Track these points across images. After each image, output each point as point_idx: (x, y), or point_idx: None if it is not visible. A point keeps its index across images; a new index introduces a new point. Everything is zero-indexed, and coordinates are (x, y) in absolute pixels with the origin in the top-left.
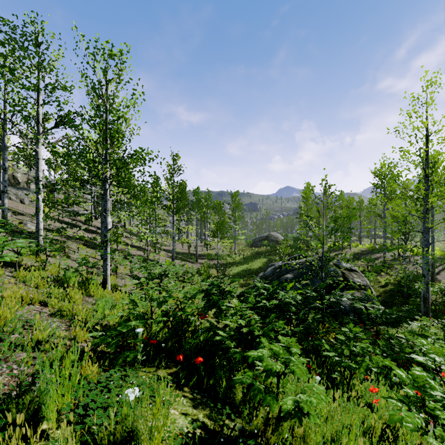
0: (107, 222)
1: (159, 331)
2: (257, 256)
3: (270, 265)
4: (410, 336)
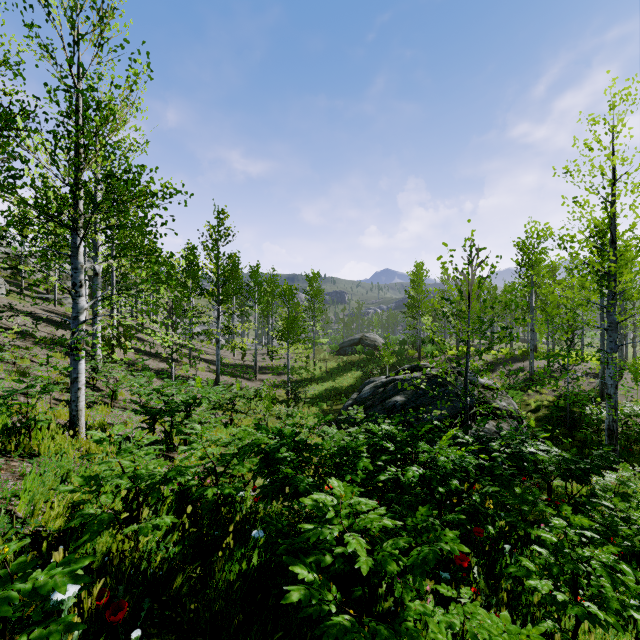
0: (78, 308)
1: (163, 537)
2: (347, 369)
3: (367, 381)
4: (622, 505)
